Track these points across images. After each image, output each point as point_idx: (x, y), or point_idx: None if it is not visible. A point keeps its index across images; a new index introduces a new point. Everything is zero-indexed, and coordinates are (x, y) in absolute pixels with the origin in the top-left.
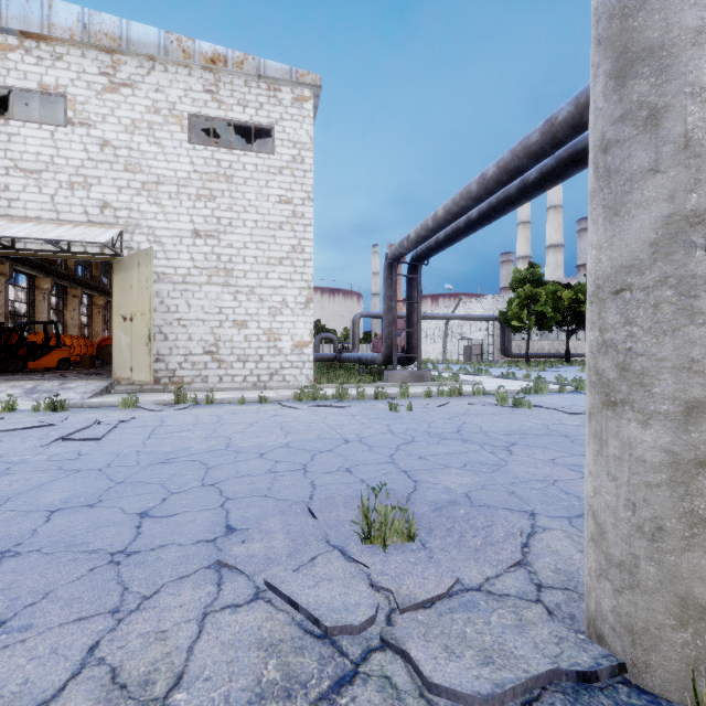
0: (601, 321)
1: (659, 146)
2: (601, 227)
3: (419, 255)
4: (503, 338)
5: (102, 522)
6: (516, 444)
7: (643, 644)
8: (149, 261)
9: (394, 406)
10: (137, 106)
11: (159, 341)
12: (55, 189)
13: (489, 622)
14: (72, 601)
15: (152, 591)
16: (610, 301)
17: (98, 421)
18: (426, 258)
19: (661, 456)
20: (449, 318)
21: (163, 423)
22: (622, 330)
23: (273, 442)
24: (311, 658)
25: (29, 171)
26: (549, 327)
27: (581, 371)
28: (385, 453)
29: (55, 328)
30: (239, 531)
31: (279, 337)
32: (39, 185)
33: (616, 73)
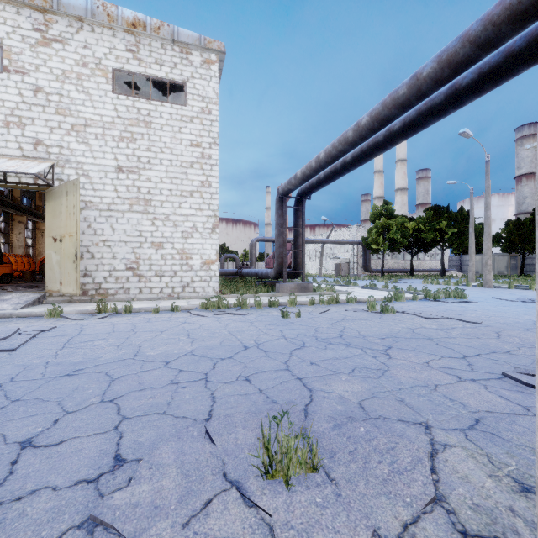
0: None
1: None
2: None
3: (304, 191)
4: (364, 257)
5: None
6: (392, 347)
7: None
8: (76, 191)
9: (285, 313)
10: (67, 59)
11: (87, 259)
12: None
13: None
14: None
15: None
16: None
17: (19, 331)
18: (309, 194)
19: None
20: (324, 242)
21: (81, 331)
22: None
23: (178, 350)
24: None
25: None
26: (398, 249)
27: (424, 282)
28: (280, 360)
29: None
30: (128, 464)
31: (190, 256)
32: None
33: None
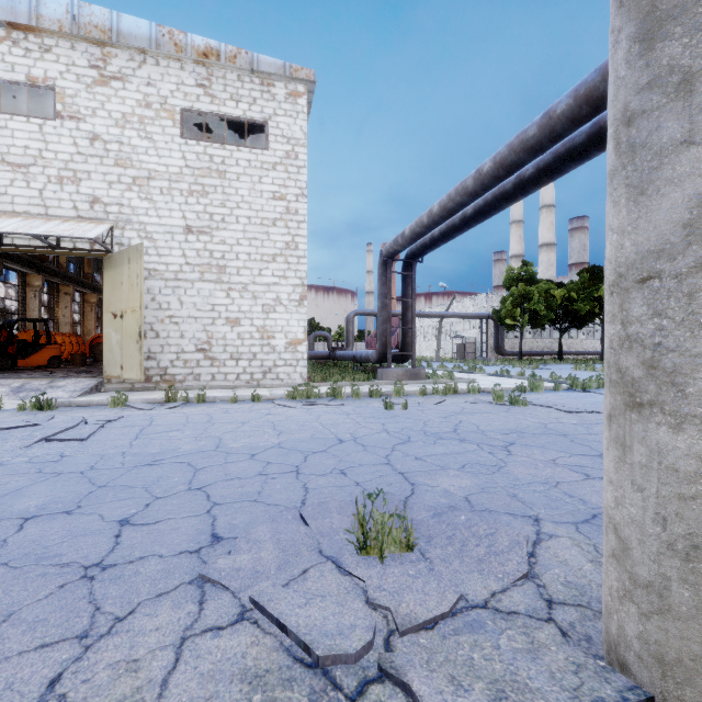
0: (624, 313)
1: (693, 114)
2: (624, 209)
3: (414, 252)
4: (496, 336)
5: (78, 531)
6: (515, 443)
7: (676, 677)
8: (140, 257)
9: (389, 404)
10: (128, 100)
11: (150, 338)
12: (44, 183)
13: (498, 646)
14: (36, 624)
15: (127, 612)
16: (635, 291)
17: (85, 421)
18: (421, 255)
19: (696, 464)
20: (443, 316)
21: (152, 422)
22: (650, 323)
23: (264, 443)
24: (301, 692)
25: (16, 165)
26: (542, 325)
27: (575, 368)
28: (381, 454)
29: (45, 325)
30: (226, 540)
31: (273, 334)
32: (27, 180)
33: (641, 36)
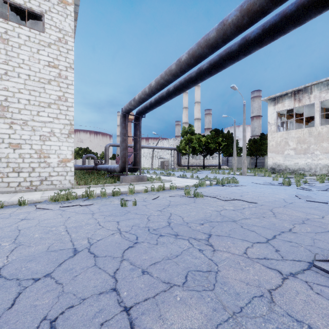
0: None
1: None
2: None
3: (140, 111)
4: (178, 158)
5: None
6: (212, 235)
7: None
8: None
9: (124, 203)
10: None
11: None
12: None
13: None
14: None
15: None
16: None
17: None
18: (144, 113)
19: None
20: (154, 148)
21: None
22: None
23: None
24: None
25: None
26: (197, 153)
27: (211, 173)
28: (109, 270)
29: None
30: None
31: (48, 155)
32: None
33: None
